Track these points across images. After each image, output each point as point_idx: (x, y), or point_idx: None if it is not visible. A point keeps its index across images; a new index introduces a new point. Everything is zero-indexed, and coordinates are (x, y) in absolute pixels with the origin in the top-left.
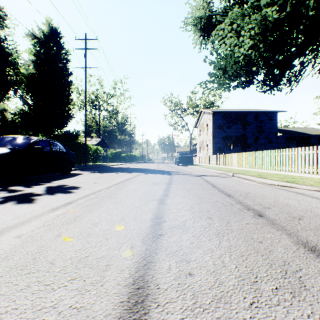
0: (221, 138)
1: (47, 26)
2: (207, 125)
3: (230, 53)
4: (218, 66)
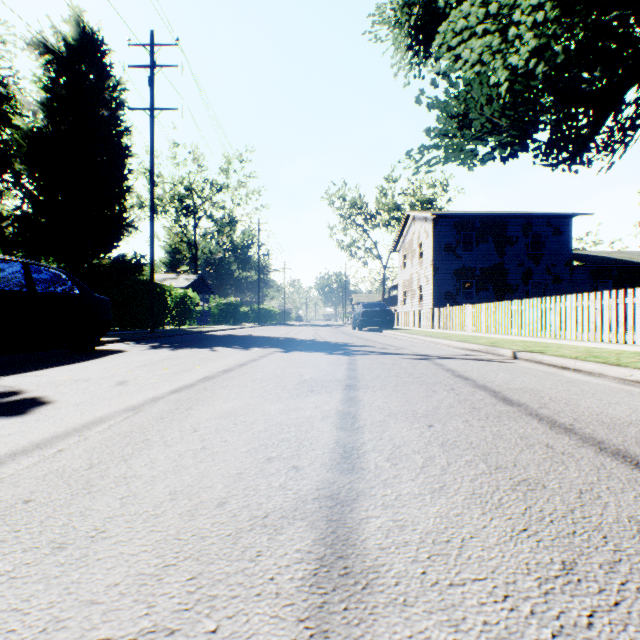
0: (452, 273)
1: (72, 25)
2: (420, 245)
3: (482, 71)
4: (450, 110)
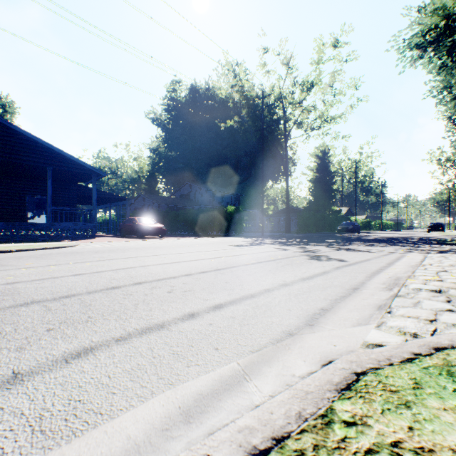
0: None
1: (323, 148)
2: None
3: None
4: None
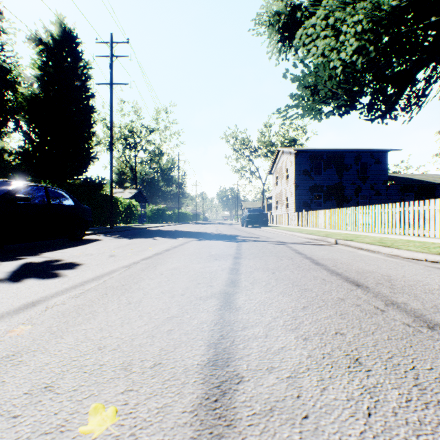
0: (308, 189)
1: (57, 26)
2: (287, 170)
3: (324, 61)
4: (305, 83)
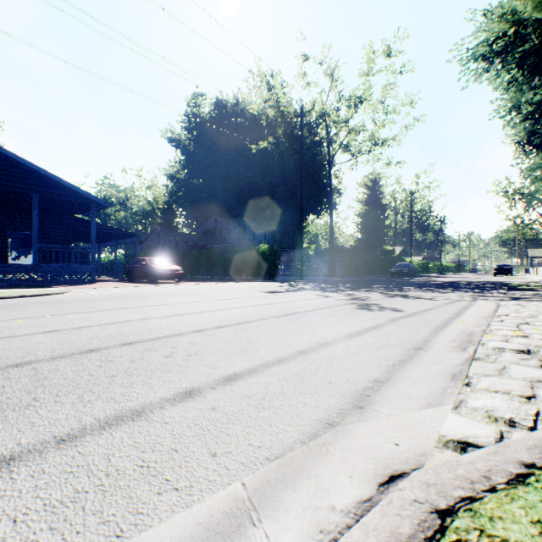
0: None
1: (374, 176)
2: None
3: (532, 191)
4: None
